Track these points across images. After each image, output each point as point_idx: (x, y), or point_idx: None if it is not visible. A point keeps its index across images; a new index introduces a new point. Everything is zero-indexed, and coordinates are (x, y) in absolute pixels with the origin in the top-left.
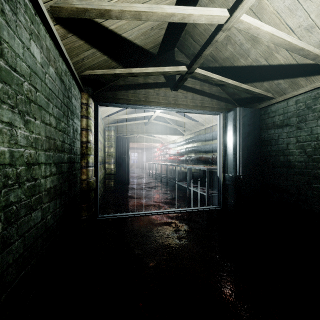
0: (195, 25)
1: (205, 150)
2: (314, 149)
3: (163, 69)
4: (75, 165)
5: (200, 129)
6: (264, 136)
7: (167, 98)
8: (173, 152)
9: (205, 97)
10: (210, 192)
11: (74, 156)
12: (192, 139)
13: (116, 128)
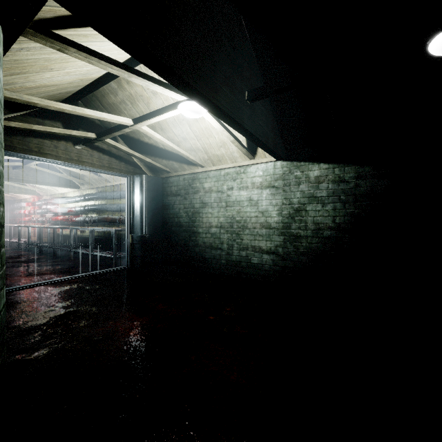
0: (104, 95)
1: (112, 210)
2: (192, 214)
3: (70, 132)
4: None
5: (105, 185)
6: (165, 201)
7: (69, 153)
8: (62, 210)
9: (113, 158)
10: (118, 254)
11: None
12: (95, 196)
13: None
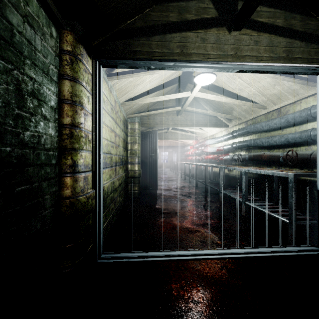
0: None
1: (270, 144)
2: None
3: None
4: (27, 172)
5: (257, 114)
6: None
7: (221, 47)
8: (212, 150)
9: (294, 40)
10: None
11: (24, 150)
12: (244, 130)
13: (141, 120)
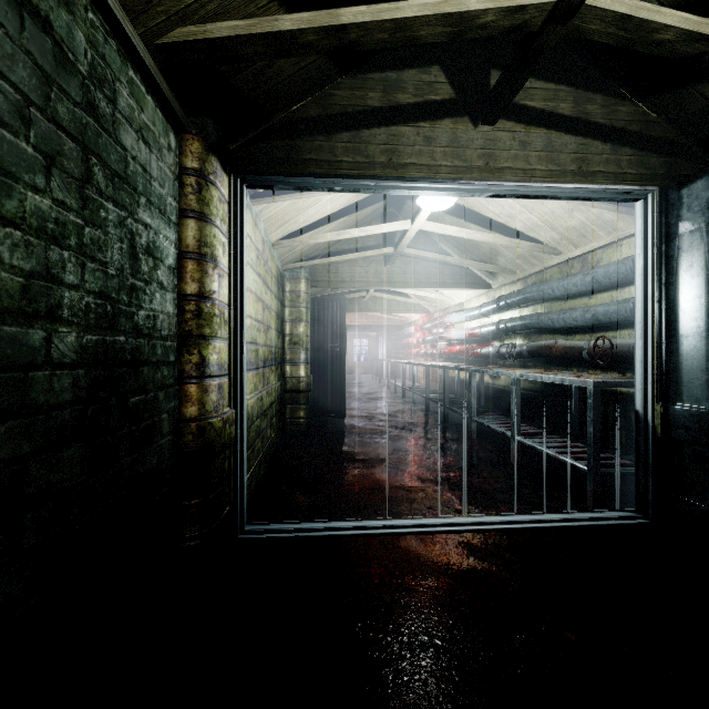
0: None
1: (567, 325)
2: None
3: (458, 2)
4: (142, 374)
5: (544, 265)
6: None
7: (461, 152)
8: (458, 335)
9: (591, 140)
10: None
11: (139, 340)
12: (520, 296)
13: (312, 274)
